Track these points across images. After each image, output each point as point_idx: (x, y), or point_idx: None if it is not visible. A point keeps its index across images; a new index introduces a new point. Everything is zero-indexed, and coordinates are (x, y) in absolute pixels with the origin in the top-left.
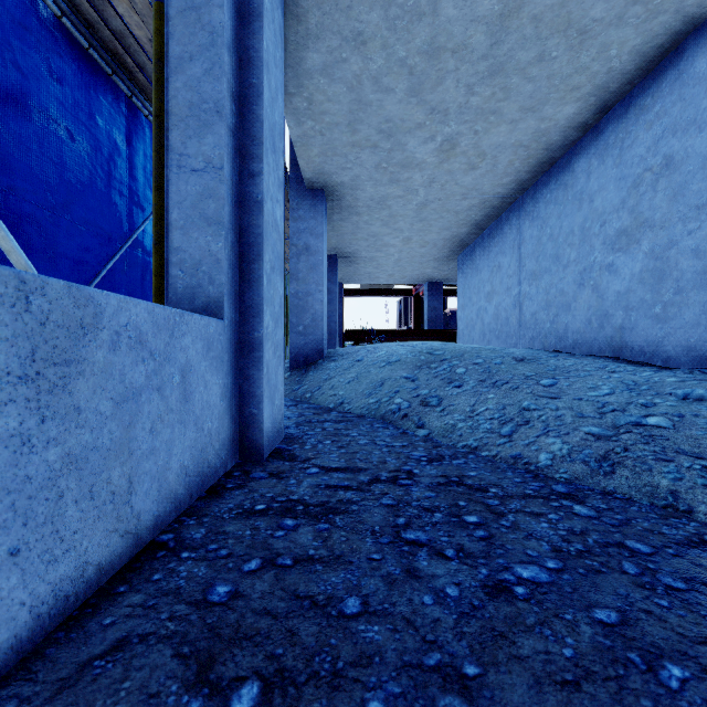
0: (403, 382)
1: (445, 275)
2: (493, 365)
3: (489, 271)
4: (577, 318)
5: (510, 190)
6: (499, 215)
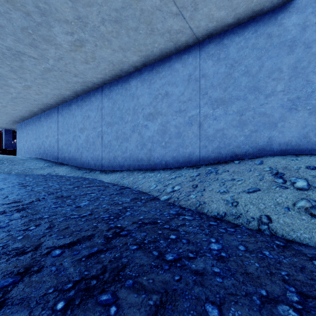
0: None
1: (13, 128)
2: (14, 161)
3: (26, 133)
4: (42, 151)
5: (29, 116)
6: (29, 119)
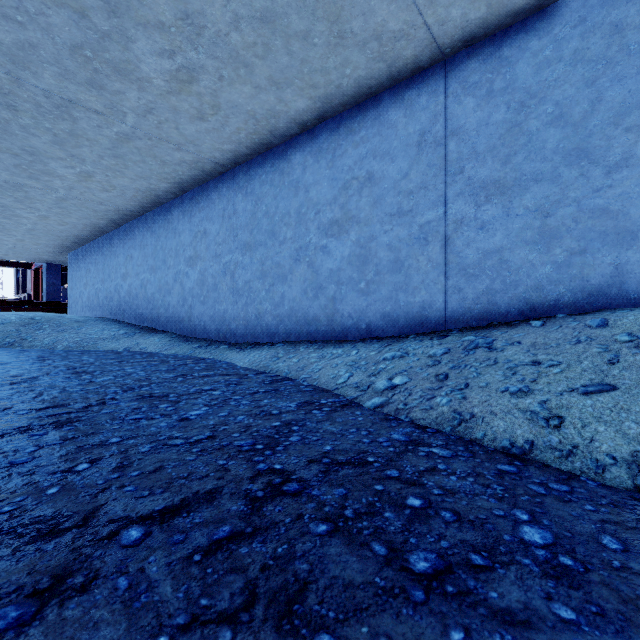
0: (12, 333)
1: (62, 261)
2: (63, 324)
3: (86, 271)
4: (115, 304)
5: (91, 235)
6: (90, 242)
